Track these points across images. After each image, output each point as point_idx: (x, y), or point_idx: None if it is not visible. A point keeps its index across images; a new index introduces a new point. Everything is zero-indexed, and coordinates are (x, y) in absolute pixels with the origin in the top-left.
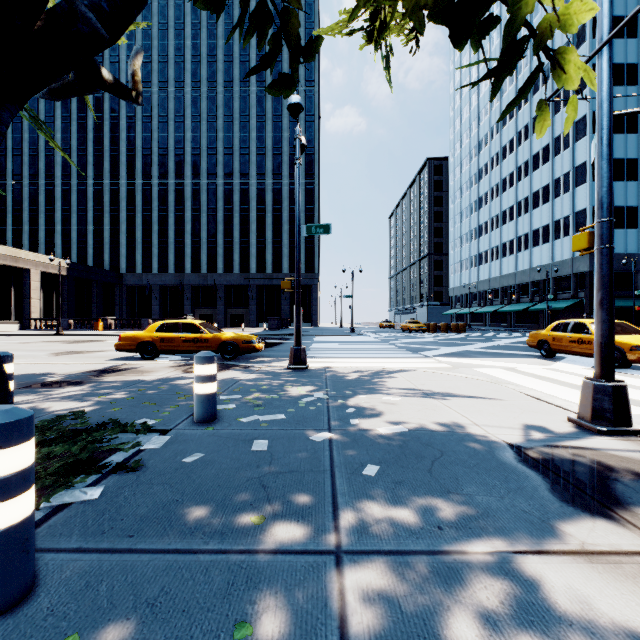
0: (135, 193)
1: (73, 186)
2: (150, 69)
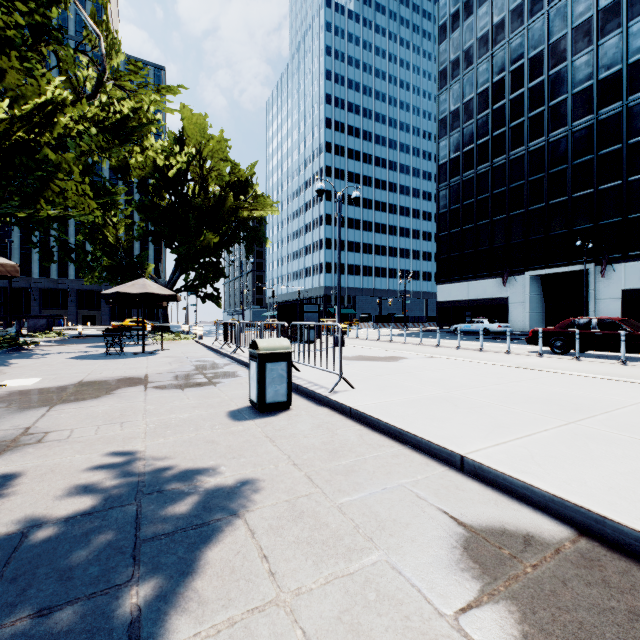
0: None
1: None
2: None
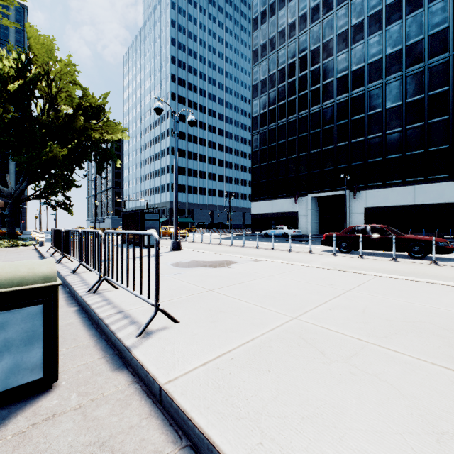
0: None
1: None
2: None
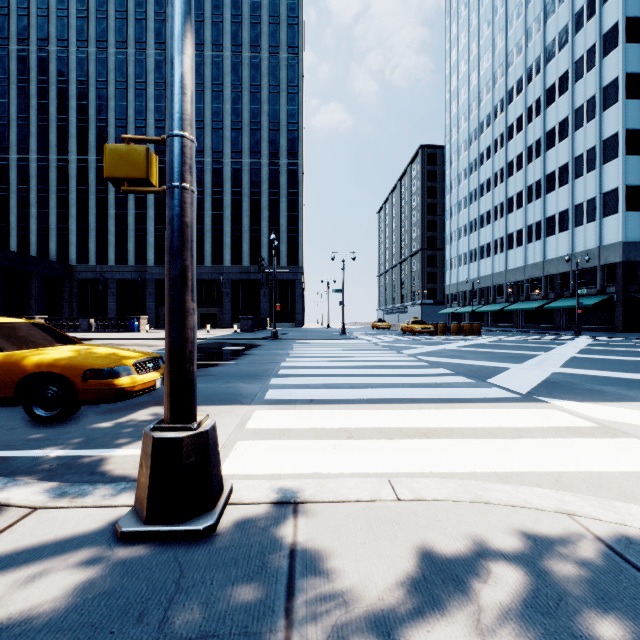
0: (87, 171)
1: (12, 161)
2: (105, 26)
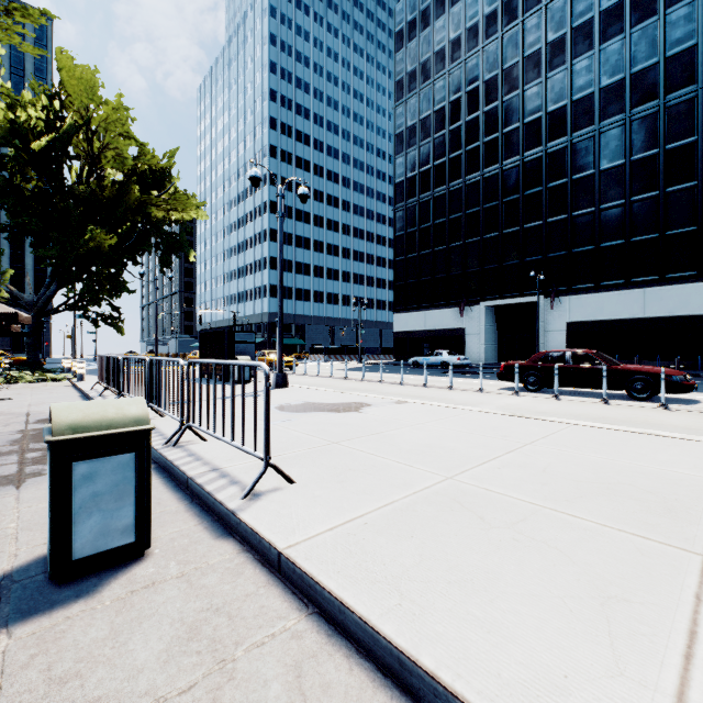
0: None
1: None
2: None
